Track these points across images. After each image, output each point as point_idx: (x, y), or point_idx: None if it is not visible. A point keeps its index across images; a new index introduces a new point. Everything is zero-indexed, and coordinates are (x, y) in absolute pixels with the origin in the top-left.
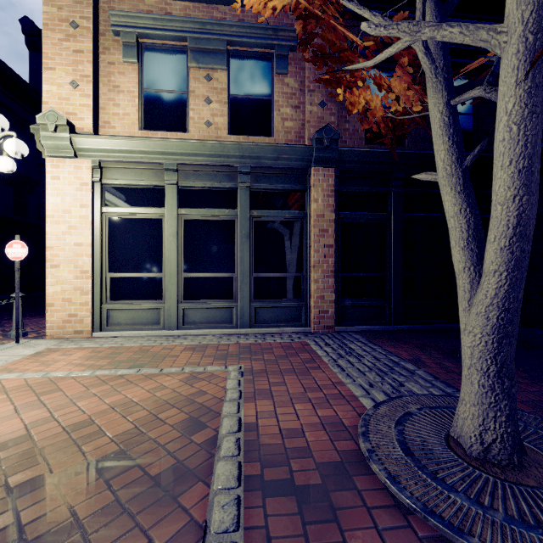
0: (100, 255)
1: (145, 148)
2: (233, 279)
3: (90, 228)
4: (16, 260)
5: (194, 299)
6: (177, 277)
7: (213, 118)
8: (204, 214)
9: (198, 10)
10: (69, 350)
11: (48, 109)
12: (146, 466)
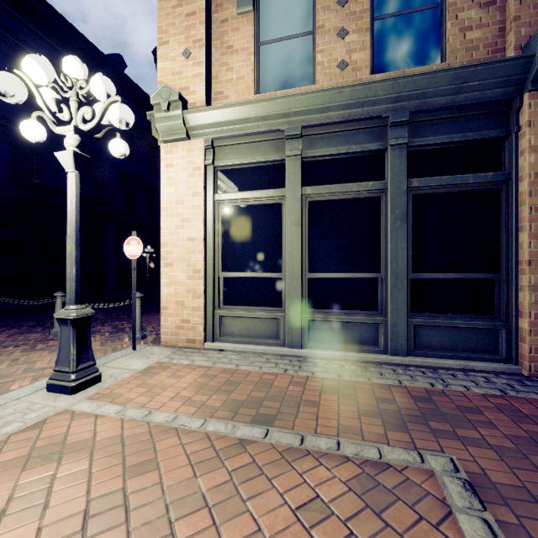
0: (212, 251)
1: (262, 113)
2: (378, 282)
3: (202, 220)
4: (133, 258)
5: (322, 307)
6: (301, 277)
7: (349, 56)
8: (336, 191)
9: None
10: (180, 368)
11: (161, 86)
12: None
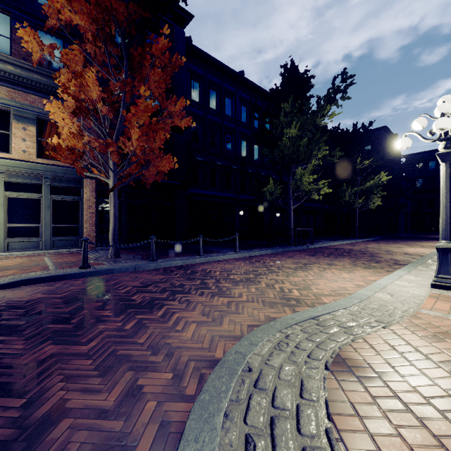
0: None
1: None
2: (40, 227)
3: None
4: None
5: (15, 237)
6: (4, 226)
7: (27, 149)
8: (22, 195)
9: (18, 94)
10: None
11: None
12: (27, 266)
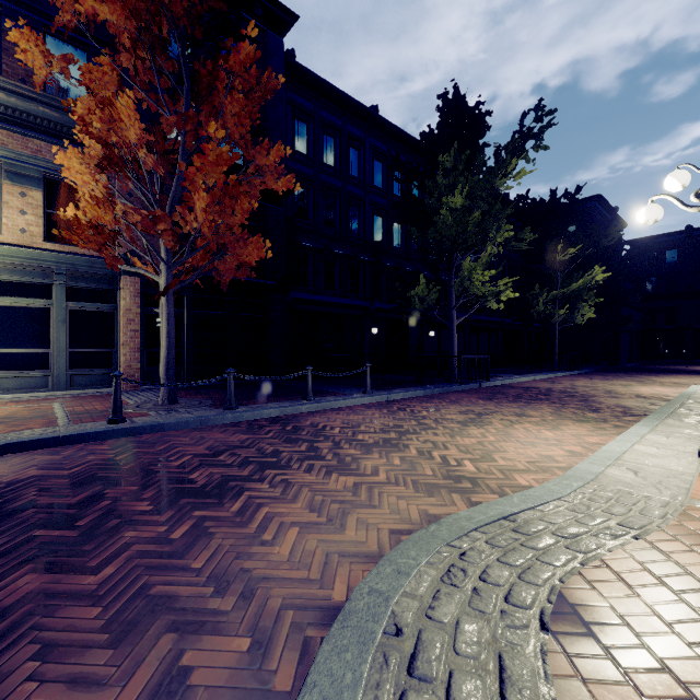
0: None
1: None
2: (49, 354)
3: None
4: None
5: (8, 370)
6: None
7: (28, 227)
8: (19, 302)
9: (13, 138)
10: None
11: None
12: (23, 418)
